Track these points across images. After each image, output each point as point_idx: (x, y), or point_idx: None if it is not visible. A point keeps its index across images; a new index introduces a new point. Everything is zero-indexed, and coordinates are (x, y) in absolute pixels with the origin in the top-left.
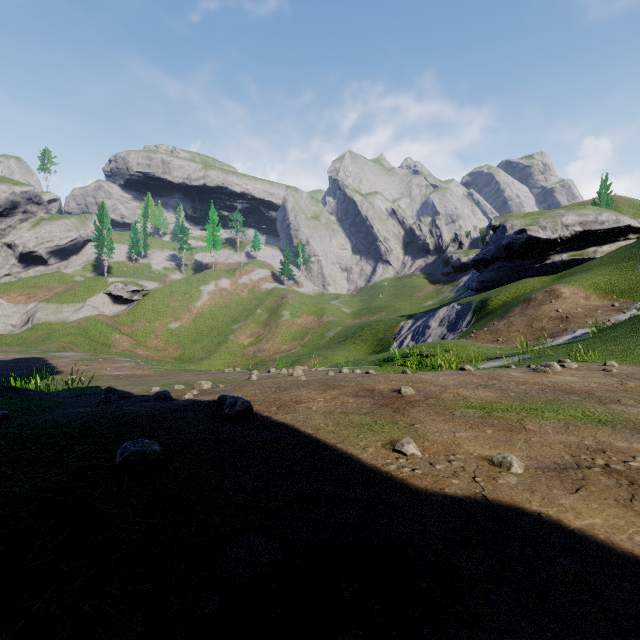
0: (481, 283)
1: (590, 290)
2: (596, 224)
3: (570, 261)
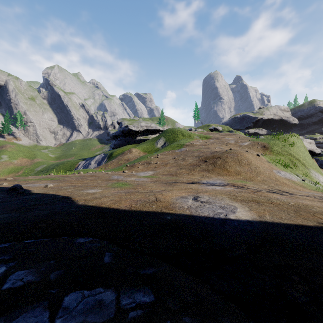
0: (115, 145)
1: (141, 150)
2: (150, 127)
3: (143, 139)
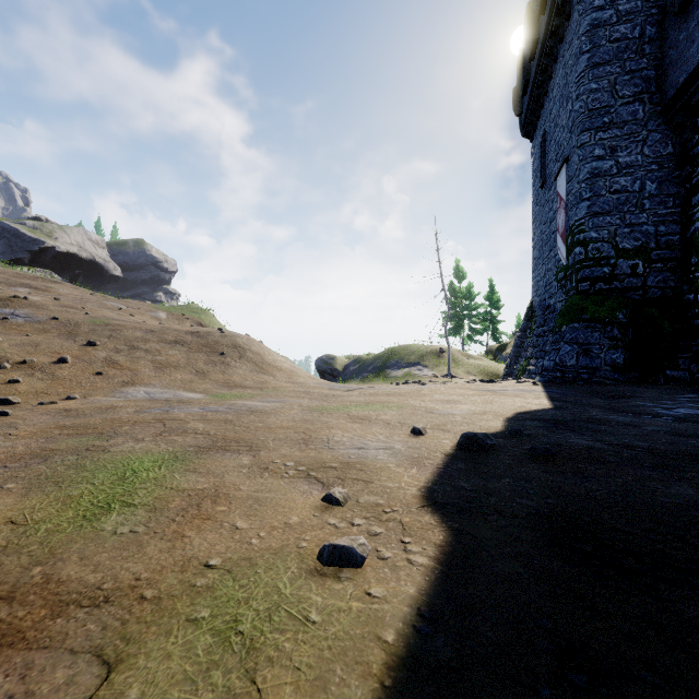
0: None
1: None
2: None
3: None
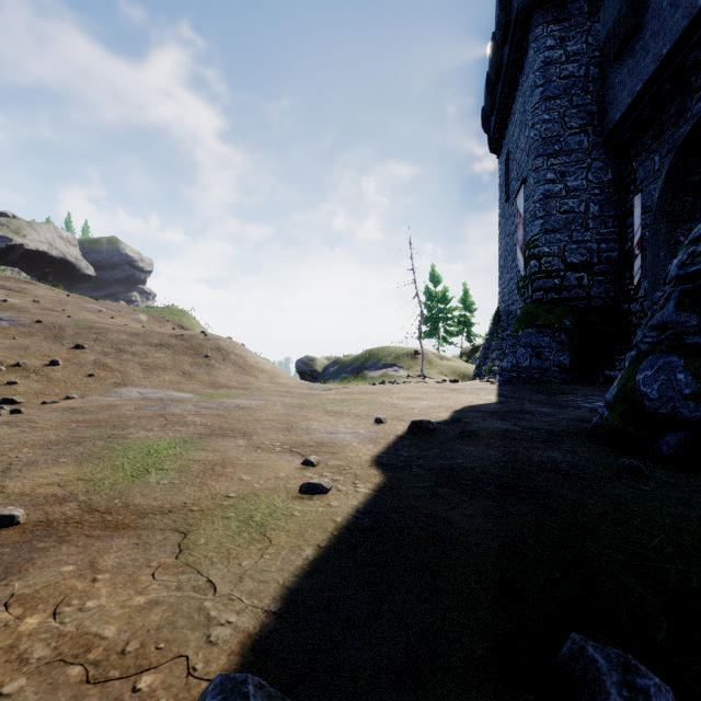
0: None
1: None
2: None
3: None
